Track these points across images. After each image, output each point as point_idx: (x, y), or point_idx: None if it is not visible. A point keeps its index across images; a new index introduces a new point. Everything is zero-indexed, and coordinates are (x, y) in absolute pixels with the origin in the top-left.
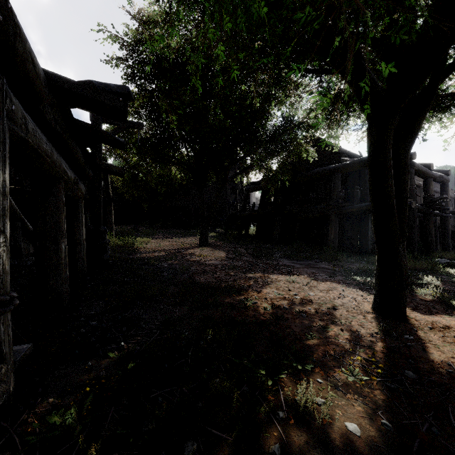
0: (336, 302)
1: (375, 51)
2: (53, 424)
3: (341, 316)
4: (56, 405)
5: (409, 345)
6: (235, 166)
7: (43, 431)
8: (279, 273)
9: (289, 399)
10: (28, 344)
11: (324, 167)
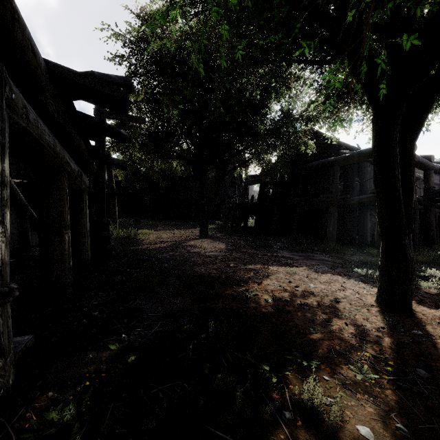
0: (338, 295)
1: (380, 38)
2: (51, 420)
3: (344, 309)
4: (55, 400)
5: (418, 341)
6: (234, 160)
7: (40, 428)
8: (278, 264)
9: (295, 398)
10: (29, 335)
11: (323, 160)
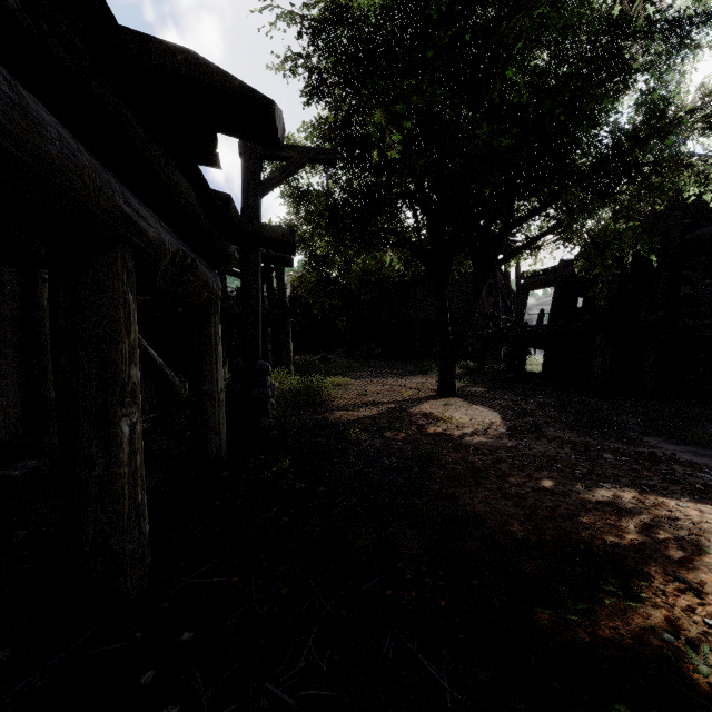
0: None
1: None
2: None
3: None
4: None
5: None
6: None
7: None
8: (687, 492)
9: None
10: None
11: None
